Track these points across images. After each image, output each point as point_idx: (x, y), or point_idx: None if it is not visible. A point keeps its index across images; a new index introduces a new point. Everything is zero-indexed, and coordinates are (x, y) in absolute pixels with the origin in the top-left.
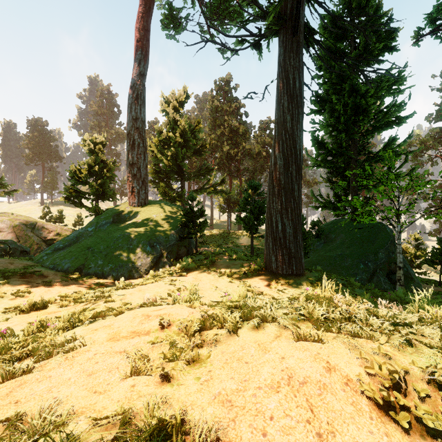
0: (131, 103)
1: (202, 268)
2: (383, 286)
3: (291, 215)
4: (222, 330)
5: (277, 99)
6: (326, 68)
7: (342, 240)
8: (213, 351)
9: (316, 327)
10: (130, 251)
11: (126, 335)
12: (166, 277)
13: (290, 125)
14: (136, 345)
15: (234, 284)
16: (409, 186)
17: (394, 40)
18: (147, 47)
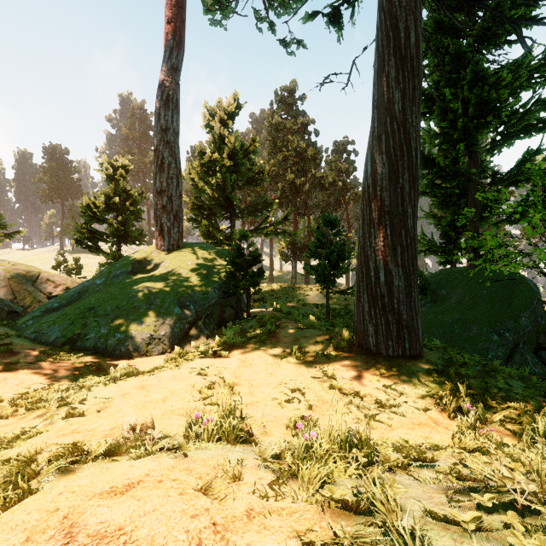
0: (159, 108)
1: (254, 343)
2: (532, 370)
3: (401, 258)
4: None
5: (376, 68)
6: (434, 51)
7: (459, 298)
8: None
9: None
10: (150, 313)
11: None
12: (194, 359)
13: (400, 107)
14: None
15: (307, 373)
16: None
17: (537, 6)
18: (181, 30)
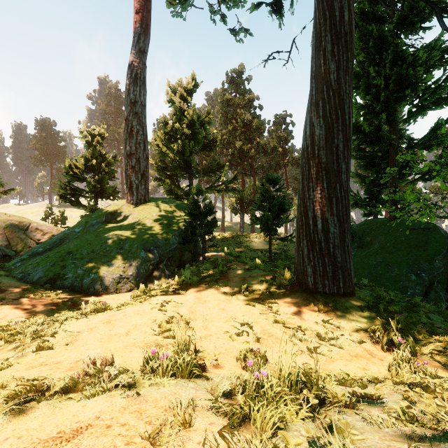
0: (129, 84)
1: (208, 282)
2: (446, 305)
3: (336, 208)
4: None
5: (314, 43)
6: (360, 36)
7: (381, 244)
8: None
9: None
10: (120, 256)
11: None
12: (156, 296)
13: (335, 77)
14: None
15: (254, 309)
16: None
17: None
18: (148, 19)
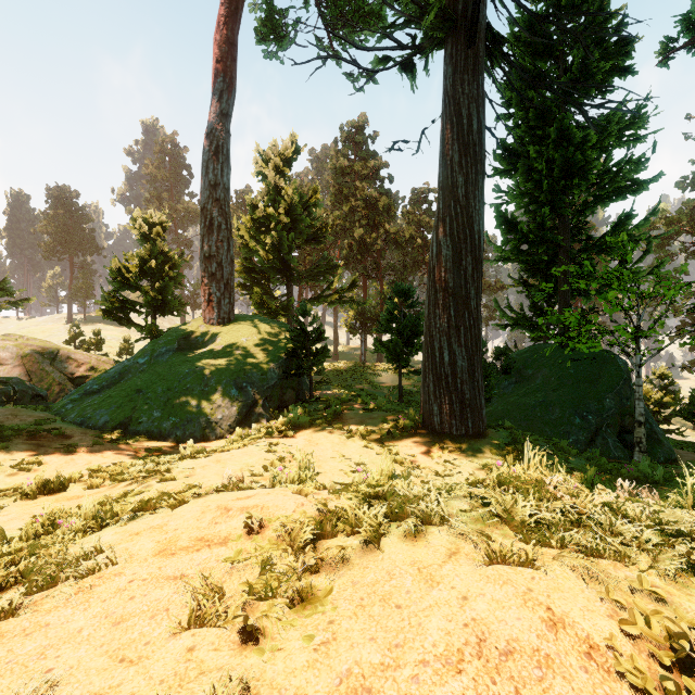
0: (207, 161)
1: (319, 424)
2: (613, 454)
3: (464, 339)
4: (352, 539)
5: (441, 150)
6: (519, 102)
7: (544, 379)
8: (338, 580)
9: (520, 535)
10: (205, 395)
11: (188, 544)
12: (261, 439)
13: (463, 191)
14: (203, 565)
15: (372, 451)
16: (654, 292)
17: (629, 57)
18: (233, 70)
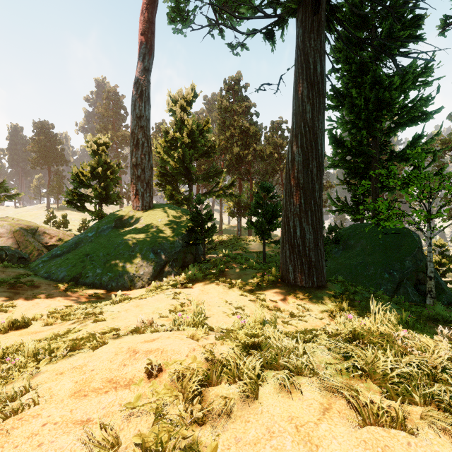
0: (135, 100)
1: (209, 278)
2: (411, 299)
3: (311, 219)
4: (234, 387)
5: (295, 87)
6: (345, 59)
7: (362, 247)
8: (222, 434)
9: (383, 389)
10: (132, 258)
11: (99, 386)
12: (168, 289)
13: (310, 116)
14: (107, 409)
15: (246, 298)
16: (439, 187)
17: (420, 28)
18: (152, 40)
